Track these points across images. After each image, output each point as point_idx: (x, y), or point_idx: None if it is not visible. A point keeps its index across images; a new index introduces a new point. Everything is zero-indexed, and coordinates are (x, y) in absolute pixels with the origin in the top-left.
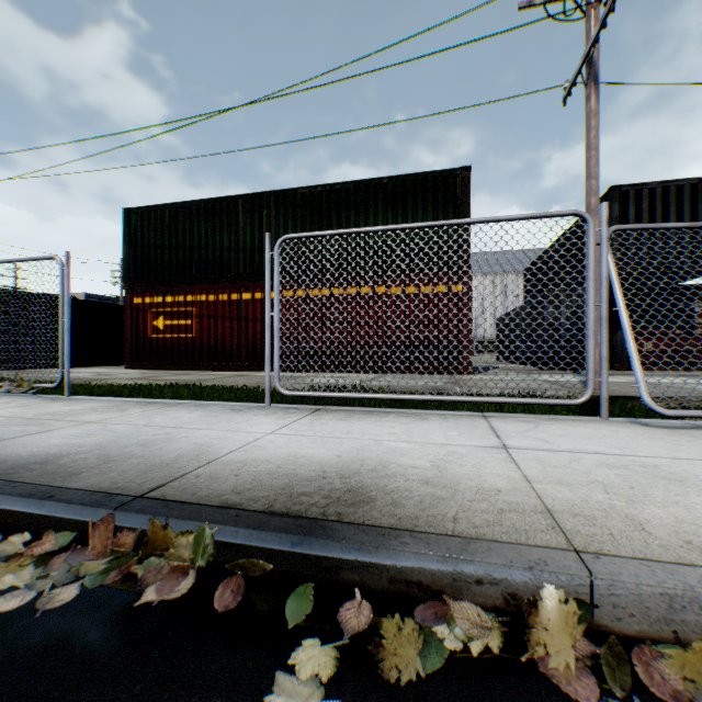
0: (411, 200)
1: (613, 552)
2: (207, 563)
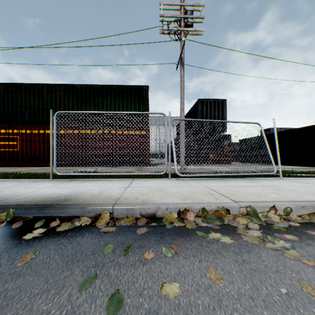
0: (126, 96)
1: (123, 203)
2: (12, 219)
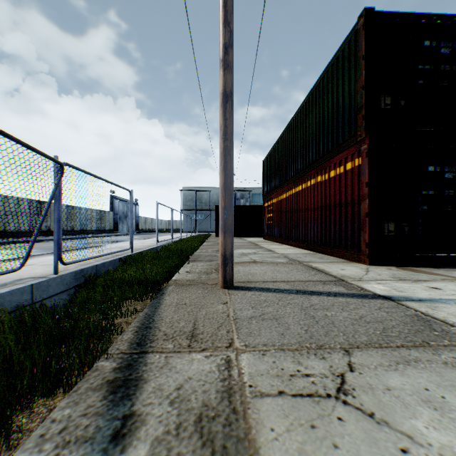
0: (330, 86)
1: None
2: None
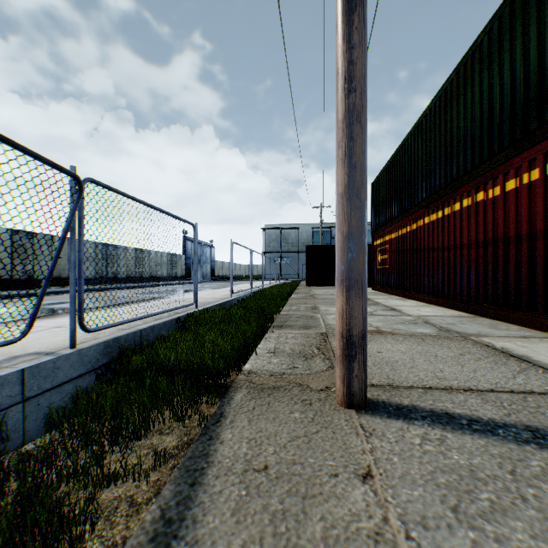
0: (506, 39)
1: None
2: None
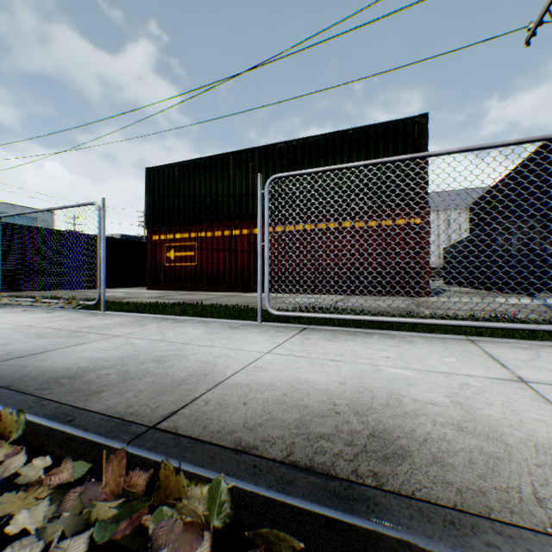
0: (373, 146)
1: None
2: (224, 524)
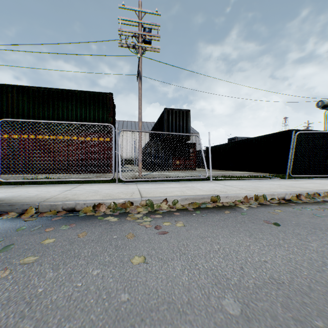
0: (88, 102)
1: (50, 201)
2: None
